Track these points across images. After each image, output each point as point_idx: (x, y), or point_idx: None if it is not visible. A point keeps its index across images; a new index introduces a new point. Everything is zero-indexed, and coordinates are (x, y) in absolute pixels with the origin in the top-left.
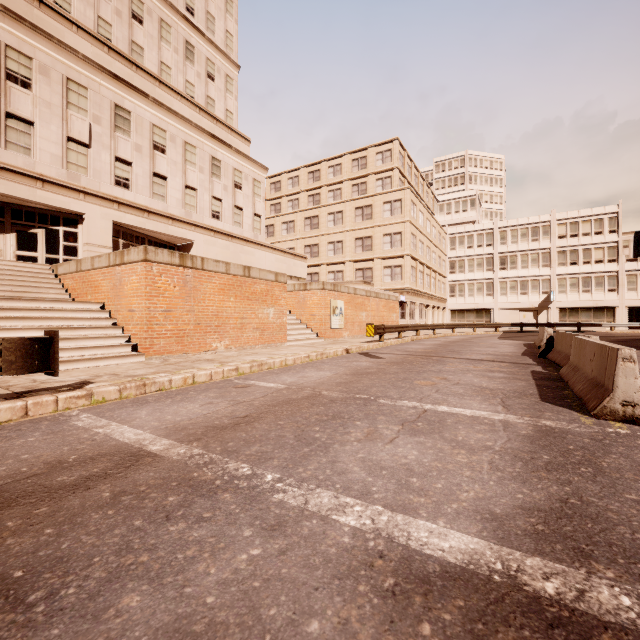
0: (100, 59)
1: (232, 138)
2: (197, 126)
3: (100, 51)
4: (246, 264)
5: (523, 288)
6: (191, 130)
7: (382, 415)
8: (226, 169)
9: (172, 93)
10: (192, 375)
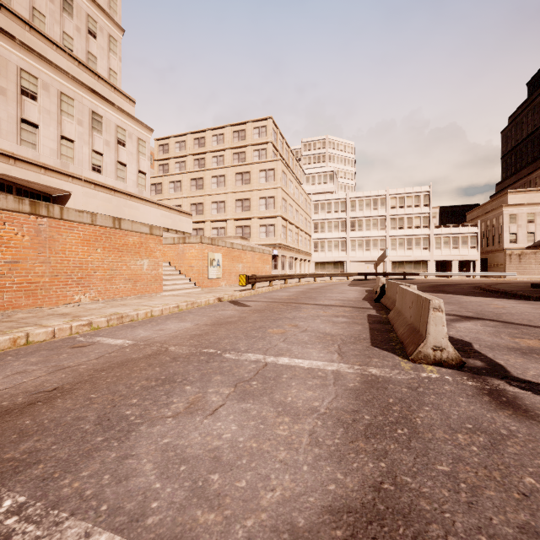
0: None
1: (115, 96)
2: (75, 78)
3: None
4: (130, 218)
5: (367, 246)
6: (68, 81)
7: (219, 374)
8: (108, 125)
9: (46, 41)
10: (25, 334)
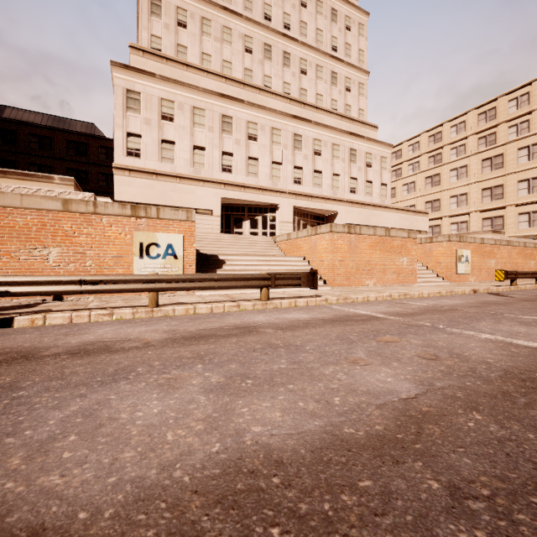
0: (285, 108)
1: (363, 129)
2: (340, 130)
3: (285, 104)
4: (375, 224)
5: None
6: (336, 134)
7: (505, 319)
8: (360, 155)
9: (324, 113)
10: (367, 296)
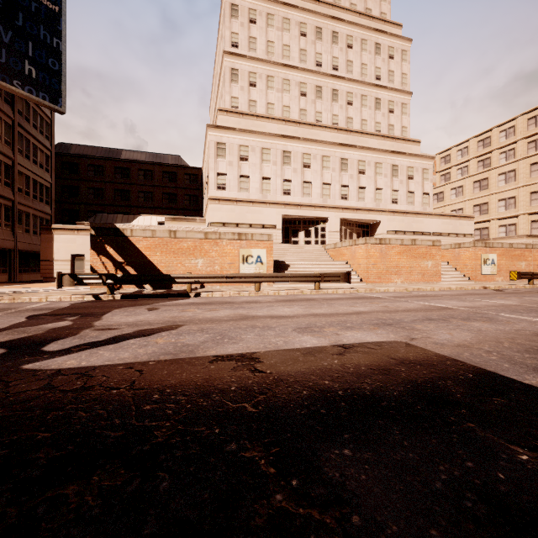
0: (334, 137)
1: (406, 145)
2: (383, 150)
3: (334, 133)
4: (416, 230)
5: None
6: (379, 154)
7: (456, 299)
8: (401, 169)
9: (368, 136)
10: (387, 289)
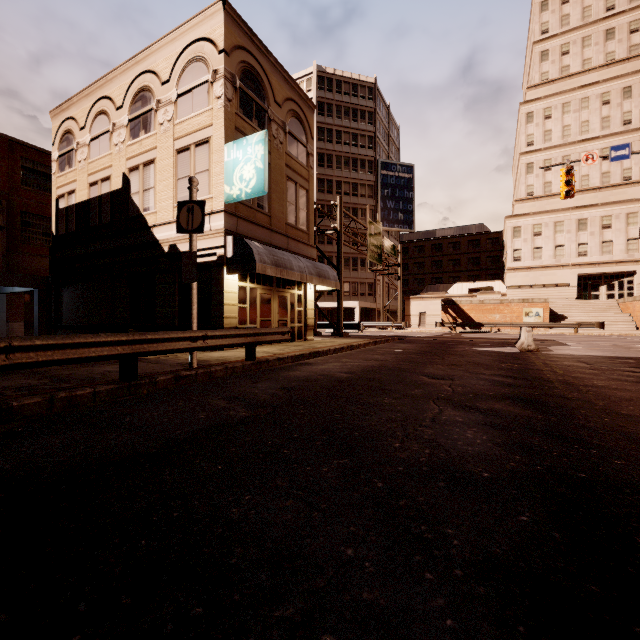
0: None
1: None
2: None
3: None
4: None
5: None
6: None
7: None
8: None
9: None
10: None
